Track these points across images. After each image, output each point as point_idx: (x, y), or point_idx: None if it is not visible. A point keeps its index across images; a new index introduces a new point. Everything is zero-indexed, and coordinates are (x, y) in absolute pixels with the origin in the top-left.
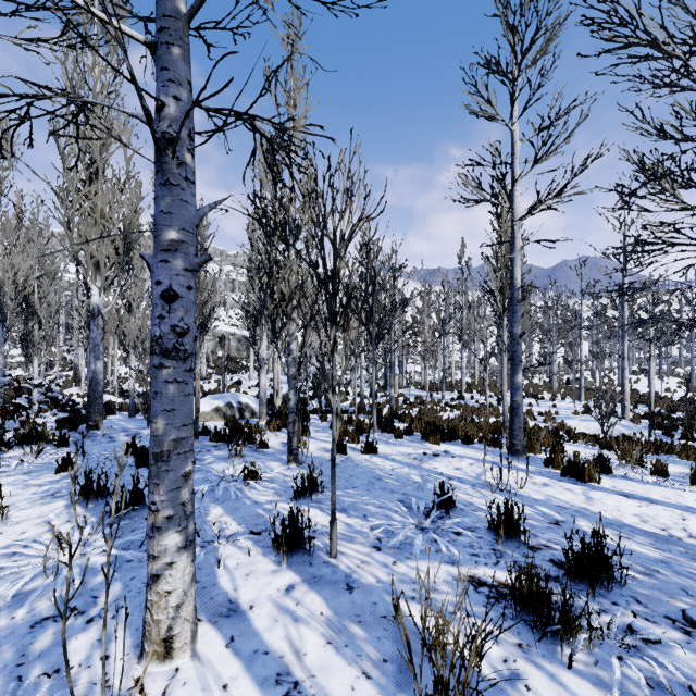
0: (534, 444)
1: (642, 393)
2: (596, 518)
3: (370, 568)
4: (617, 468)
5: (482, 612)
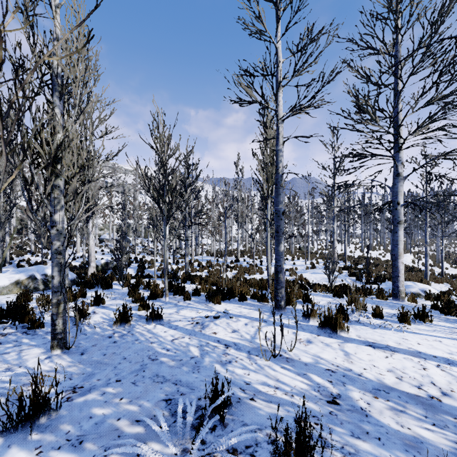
0: (292, 298)
1: (339, 254)
2: (363, 382)
3: None
4: (349, 313)
5: None
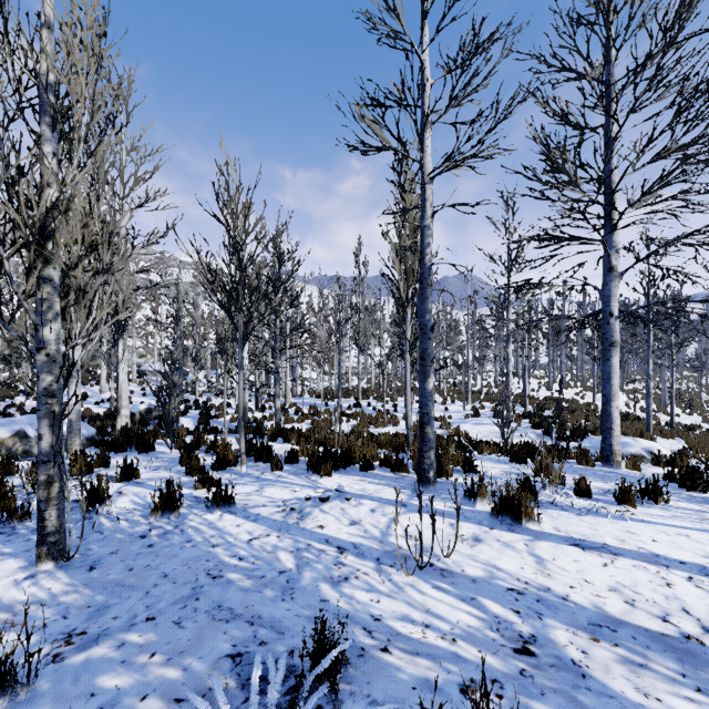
0: (446, 465)
1: (515, 393)
2: (571, 612)
3: None
4: (537, 489)
5: None
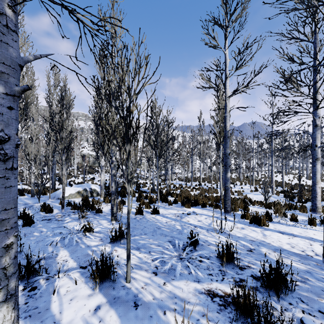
0: (235, 207)
1: (279, 181)
2: (269, 246)
3: (150, 288)
4: (274, 218)
5: (216, 317)
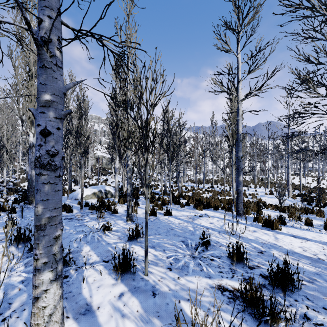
0: (248, 210)
1: (296, 184)
2: (281, 249)
3: (165, 281)
4: (288, 221)
5: (225, 308)
